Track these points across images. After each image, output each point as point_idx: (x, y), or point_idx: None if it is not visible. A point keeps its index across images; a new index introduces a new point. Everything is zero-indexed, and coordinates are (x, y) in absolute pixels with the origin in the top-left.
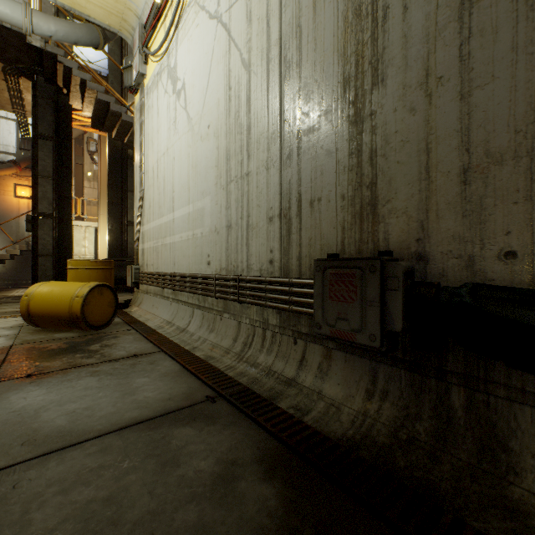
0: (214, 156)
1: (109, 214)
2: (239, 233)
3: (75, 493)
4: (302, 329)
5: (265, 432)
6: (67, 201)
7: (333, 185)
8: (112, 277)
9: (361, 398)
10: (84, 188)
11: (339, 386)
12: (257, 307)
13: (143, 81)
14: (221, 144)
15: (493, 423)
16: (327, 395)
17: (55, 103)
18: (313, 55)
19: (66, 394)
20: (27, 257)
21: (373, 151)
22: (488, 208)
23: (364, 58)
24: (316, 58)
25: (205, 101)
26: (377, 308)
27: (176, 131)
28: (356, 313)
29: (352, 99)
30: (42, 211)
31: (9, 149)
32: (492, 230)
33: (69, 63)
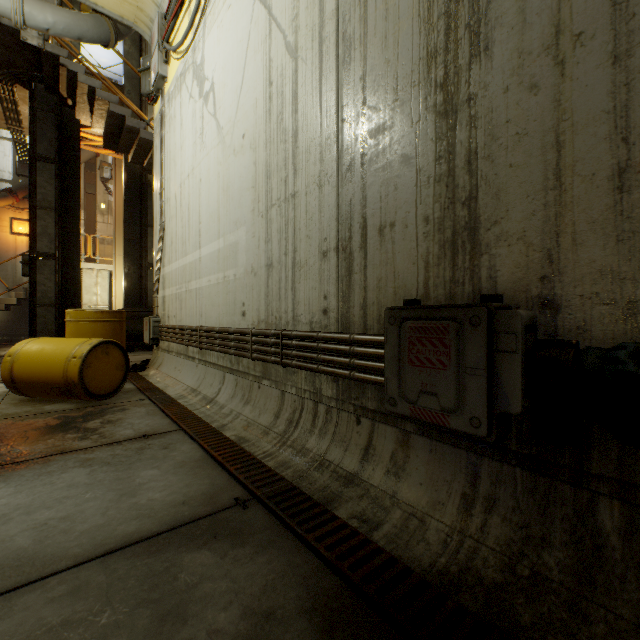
0: (250, 174)
1: (125, 254)
2: (282, 274)
3: None
4: (367, 404)
5: (317, 559)
6: (73, 239)
7: (413, 204)
8: (123, 331)
9: (455, 507)
10: (97, 223)
11: (422, 487)
12: (307, 372)
13: (163, 86)
14: (260, 157)
15: None
16: (404, 500)
17: (58, 117)
18: (383, 26)
19: (40, 496)
20: (26, 308)
21: (471, 152)
22: None
23: (457, 20)
24: (387, 28)
25: (239, 103)
26: (482, 379)
27: (203, 145)
28: (449, 384)
29: (440, 81)
30: (41, 250)
31: (4, 175)
32: None
33: (74, 66)
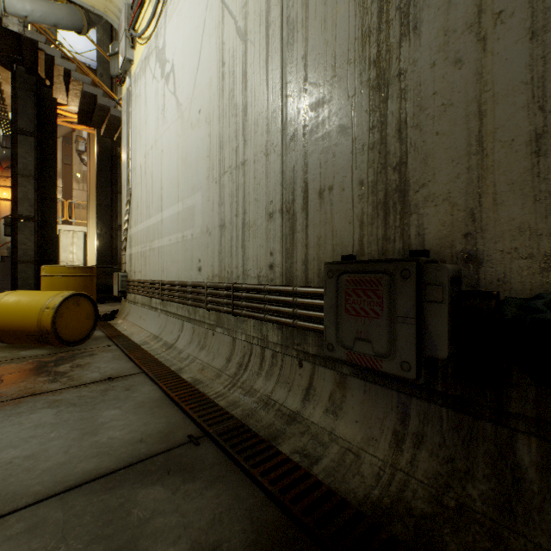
0: (205, 145)
1: (97, 217)
2: (234, 233)
3: None
4: (308, 349)
5: (261, 493)
6: (51, 203)
7: (349, 170)
8: (93, 285)
9: (387, 442)
10: (73, 190)
11: (357, 424)
12: (255, 320)
13: (130, 68)
14: (214, 130)
15: None
16: (341, 436)
17: (37, 95)
18: (322, 10)
19: (8, 435)
20: (9, 264)
21: (402, 122)
22: None
23: (389, 3)
24: (326, 12)
25: (195, 82)
26: (412, 327)
27: (165, 120)
28: (382, 332)
29: (373, 58)
30: (22, 213)
31: None
32: None
33: (51, 50)
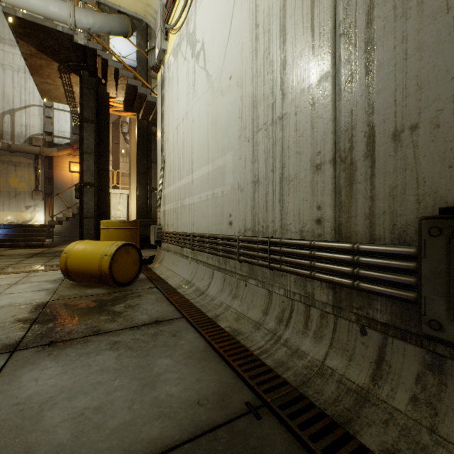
0: (237, 108)
1: (137, 182)
2: (269, 188)
3: None
4: (375, 316)
5: None
6: (105, 173)
7: (449, 100)
8: (137, 236)
9: None
10: (119, 163)
11: None
12: (296, 276)
13: (164, 57)
14: (246, 91)
15: None
16: (452, 442)
17: (96, 92)
18: None
19: (79, 379)
20: (78, 219)
21: None
22: None
23: None
24: None
25: (226, 52)
26: None
27: (195, 94)
28: None
29: None
30: (86, 181)
31: (65, 134)
32: None
33: (106, 55)
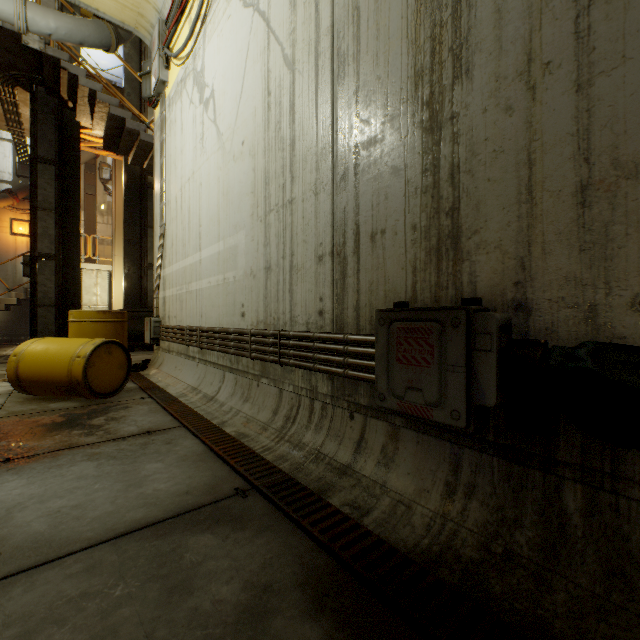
0: (249, 180)
1: (125, 255)
2: (280, 277)
3: (42, 638)
4: (360, 400)
5: (311, 541)
6: (73, 239)
7: (402, 213)
8: (125, 331)
9: (439, 493)
10: (96, 224)
11: (410, 477)
12: (303, 370)
13: (164, 90)
14: (259, 164)
15: (625, 535)
16: (393, 489)
17: (59, 119)
18: (374, 44)
19: (52, 487)
20: (26, 308)
21: (454, 166)
22: (617, 239)
23: (442, 43)
24: (379, 47)
25: (238, 111)
26: (461, 375)
27: (204, 150)
28: (433, 381)
29: (426, 99)
30: (42, 251)
31: (4, 176)
32: (623, 269)
33: (75, 69)
